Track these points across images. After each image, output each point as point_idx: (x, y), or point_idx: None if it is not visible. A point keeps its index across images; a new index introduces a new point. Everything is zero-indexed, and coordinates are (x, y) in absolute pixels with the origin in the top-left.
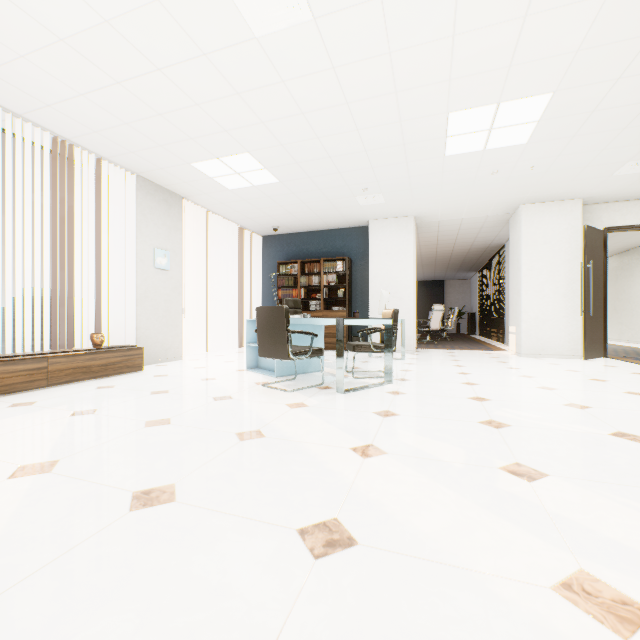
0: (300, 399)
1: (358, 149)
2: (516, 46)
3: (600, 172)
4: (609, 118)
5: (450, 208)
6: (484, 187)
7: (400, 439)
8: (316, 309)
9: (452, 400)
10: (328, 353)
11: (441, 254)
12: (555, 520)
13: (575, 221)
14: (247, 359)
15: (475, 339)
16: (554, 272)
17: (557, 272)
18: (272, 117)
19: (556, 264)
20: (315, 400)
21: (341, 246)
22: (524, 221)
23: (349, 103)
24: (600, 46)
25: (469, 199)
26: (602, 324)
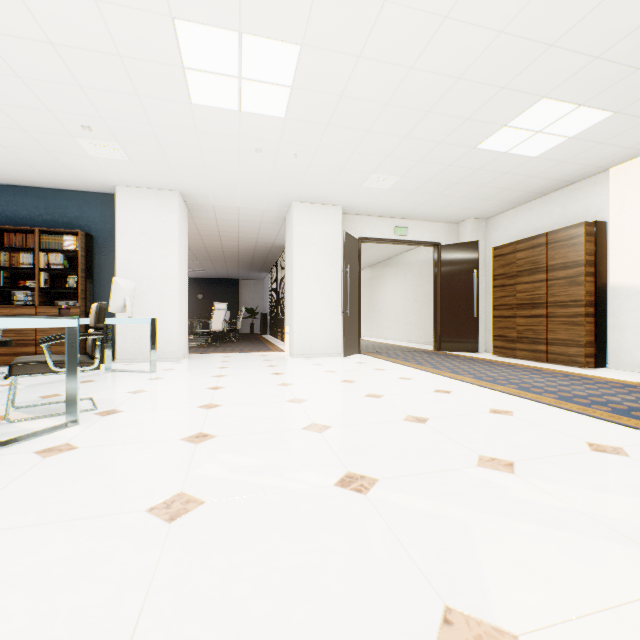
0: None
1: (34, 33)
2: None
3: (353, 179)
4: (356, 112)
5: (222, 190)
6: (253, 169)
7: None
8: (26, 303)
9: (151, 450)
10: None
11: (228, 249)
12: None
13: (337, 226)
14: None
15: (264, 339)
16: (321, 273)
17: (324, 273)
18: None
19: (323, 266)
20: None
21: (76, 215)
22: (296, 219)
23: None
24: None
25: (240, 182)
26: (357, 324)
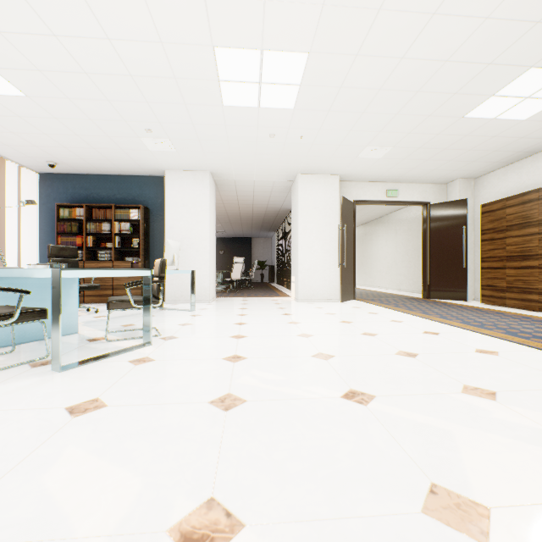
0: None
1: (121, 70)
2: None
3: (350, 152)
4: (353, 98)
5: (242, 168)
6: (266, 150)
7: (45, 478)
8: (106, 259)
9: (203, 364)
10: None
11: (244, 214)
12: None
13: (335, 192)
14: None
15: (272, 287)
16: (321, 232)
17: (323, 232)
18: None
19: (323, 225)
20: None
21: (138, 194)
22: (300, 188)
23: None
24: (341, 7)
25: (256, 161)
26: (352, 274)
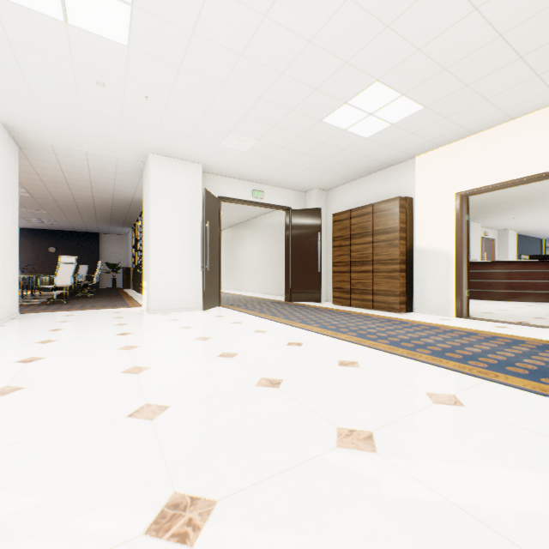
0: None
1: None
2: None
3: (212, 137)
4: (210, 58)
5: (60, 127)
6: (97, 107)
7: None
8: None
9: None
10: None
11: (81, 199)
12: None
13: (198, 183)
14: None
15: (124, 294)
16: (181, 228)
17: (183, 228)
18: None
19: (182, 221)
20: None
21: None
22: (153, 171)
23: None
24: None
25: (83, 121)
26: (218, 278)
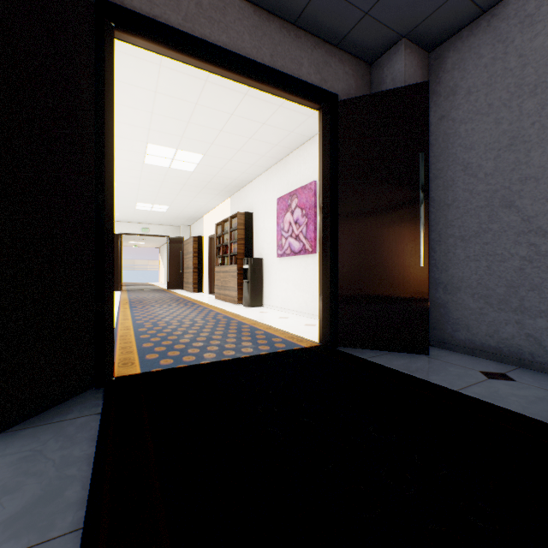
0: None
1: None
2: None
3: None
4: None
5: None
6: None
7: None
8: None
9: None
10: None
11: None
12: None
13: None
14: None
15: None
16: None
17: None
18: None
19: None
20: None
21: None
22: None
23: None
24: None
25: None
26: (119, 276)
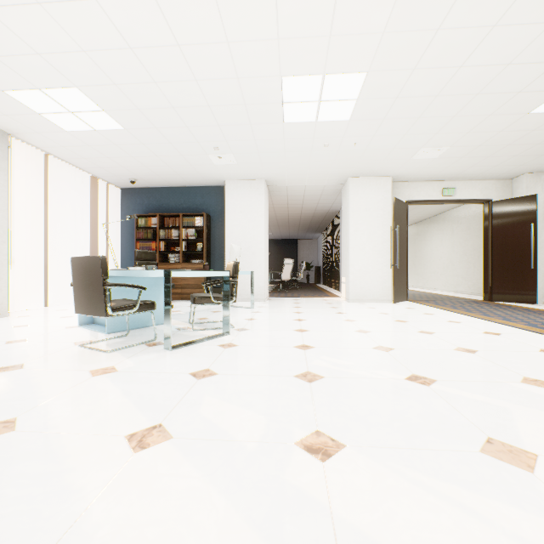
0: (114, 362)
1: (201, 103)
2: (334, 14)
3: (403, 155)
4: (408, 106)
5: (295, 175)
6: (320, 158)
7: (200, 411)
8: (175, 261)
9: (279, 350)
10: (185, 304)
11: (292, 216)
12: (338, 534)
13: (387, 194)
14: (79, 314)
15: (319, 287)
16: (373, 233)
17: (375, 233)
18: (94, 46)
19: (374, 227)
20: (132, 362)
21: (201, 203)
22: (351, 191)
23: (181, 45)
24: (400, 32)
25: (309, 168)
26: (405, 275)
